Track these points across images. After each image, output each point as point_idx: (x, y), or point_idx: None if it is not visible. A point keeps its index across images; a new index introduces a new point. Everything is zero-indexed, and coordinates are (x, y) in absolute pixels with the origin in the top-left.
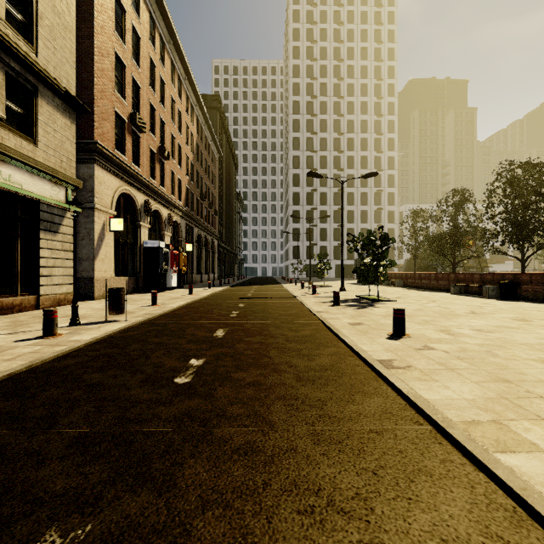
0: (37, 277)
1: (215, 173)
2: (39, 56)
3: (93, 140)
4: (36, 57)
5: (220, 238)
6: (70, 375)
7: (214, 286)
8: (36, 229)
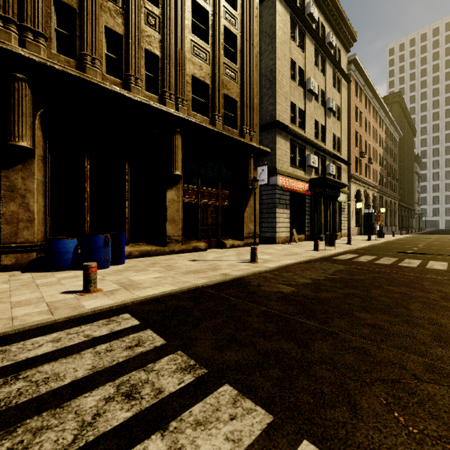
0: (340, 227)
1: (396, 152)
2: (341, 155)
3: (351, 174)
4: (341, 155)
5: (399, 199)
6: (391, 244)
7: (402, 234)
8: (340, 211)
